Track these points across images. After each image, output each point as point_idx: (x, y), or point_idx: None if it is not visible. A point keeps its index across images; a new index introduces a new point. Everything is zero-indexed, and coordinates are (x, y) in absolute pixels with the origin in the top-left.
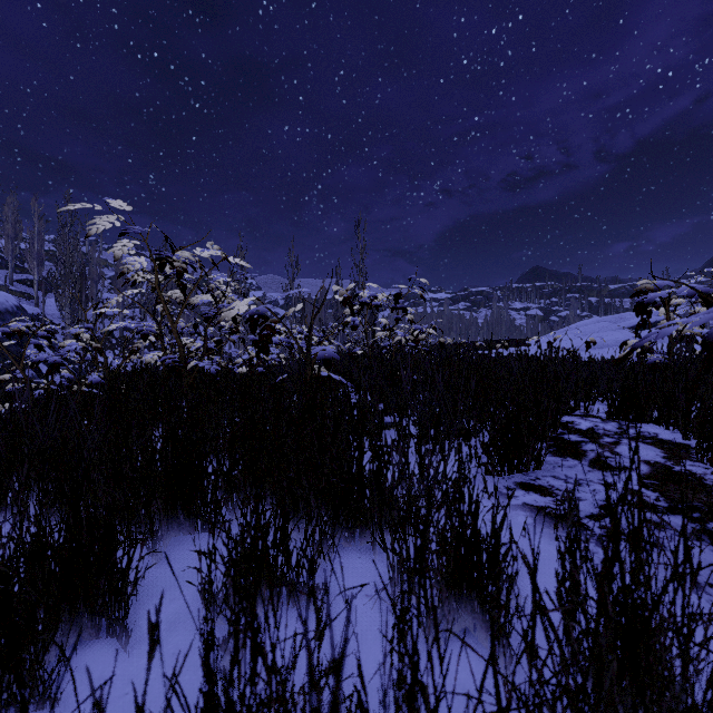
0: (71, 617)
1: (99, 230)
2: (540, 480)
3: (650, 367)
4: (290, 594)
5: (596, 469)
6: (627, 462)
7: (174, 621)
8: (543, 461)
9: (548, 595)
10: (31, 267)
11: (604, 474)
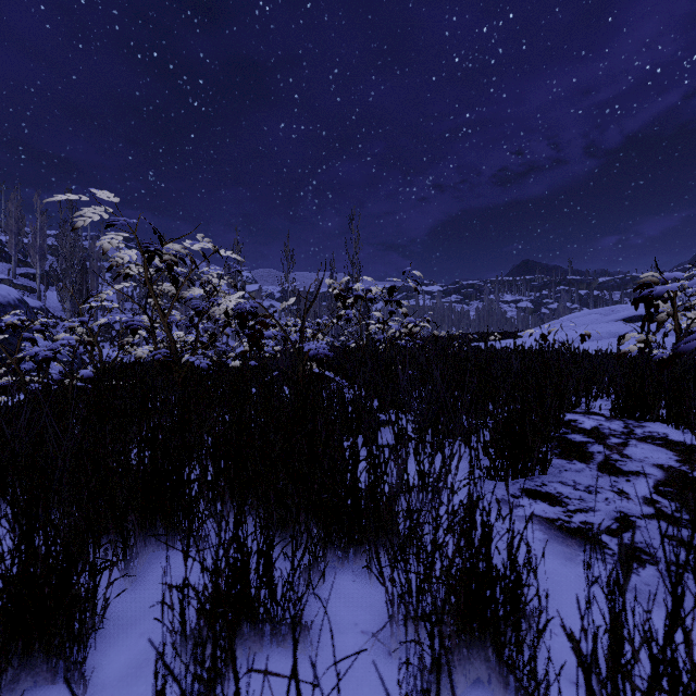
0: (23, 660)
1: (86, 222)
2: (547, 486)
3: (656, 363)
4: (264, 680)
5: (606, 474)
6: (639, 467)
7: (141, 662)
8: (548, 465)
9: (599, 679)
10: (34, 262)
11: (615, 479)
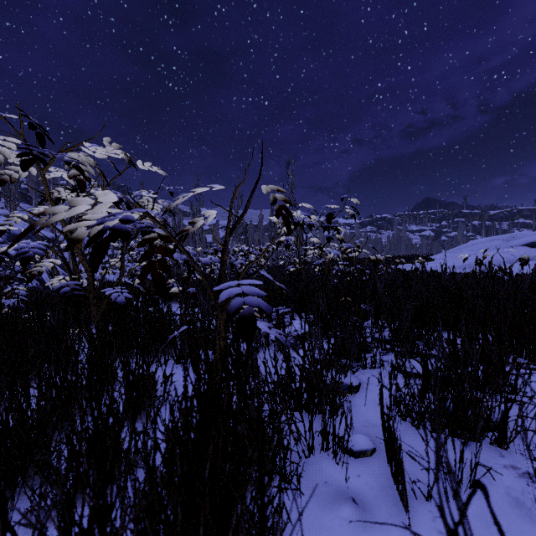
0: None
1: None
2: None
3: None
4: None
5: None
6: None
7: None
8: None
9: None
10: (48, 203)
11: None
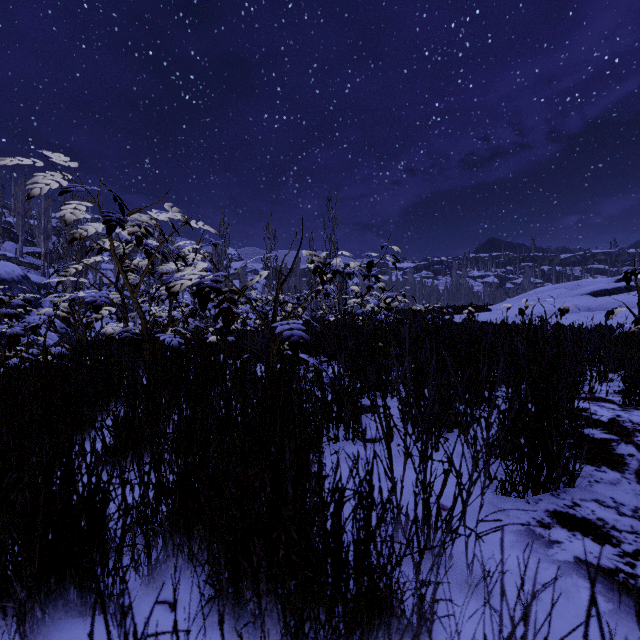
0: None
1: (44, 189)
2: (581, 508)
3: None
4: None
5: None
6: None
7: None
8: (577, 476)
9: None
10: (39, 241)
11: None
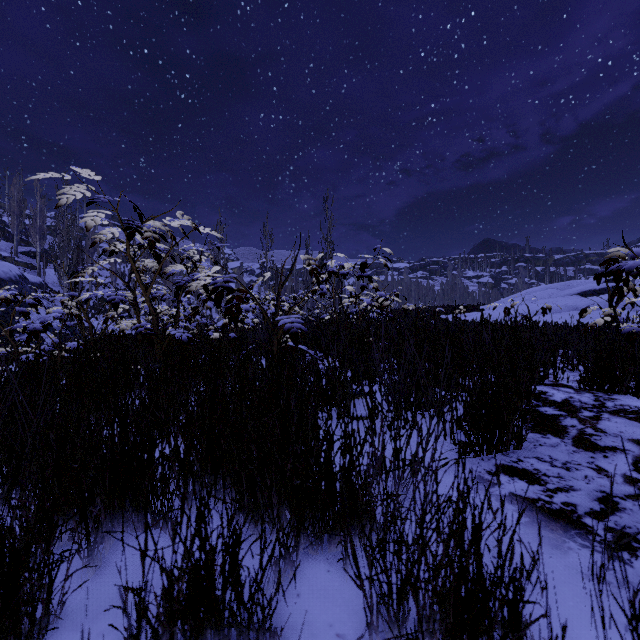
0: None
1: (70, 199)
2: (523, 462)
3: (626, 336)
4: None
5: (582, 449)
6: (615, 442)
7: None
8: (523, 440)
9: None
10: (34, 241)
11: (592, 455)
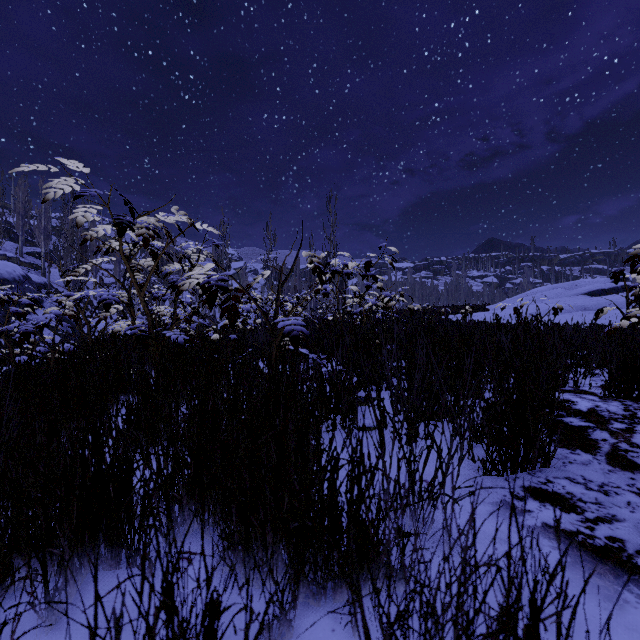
0: None
1: (58, 194)
2: (554, 484)
3: None
4: None
5: (619, 468)
6: None
7: None
8: (551, 457)
9: None
10: (39, 241)
11: (631, 476)
